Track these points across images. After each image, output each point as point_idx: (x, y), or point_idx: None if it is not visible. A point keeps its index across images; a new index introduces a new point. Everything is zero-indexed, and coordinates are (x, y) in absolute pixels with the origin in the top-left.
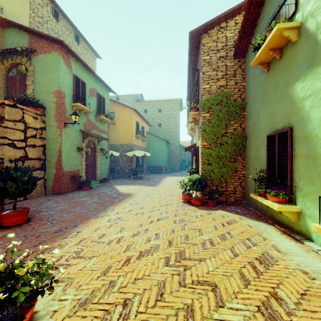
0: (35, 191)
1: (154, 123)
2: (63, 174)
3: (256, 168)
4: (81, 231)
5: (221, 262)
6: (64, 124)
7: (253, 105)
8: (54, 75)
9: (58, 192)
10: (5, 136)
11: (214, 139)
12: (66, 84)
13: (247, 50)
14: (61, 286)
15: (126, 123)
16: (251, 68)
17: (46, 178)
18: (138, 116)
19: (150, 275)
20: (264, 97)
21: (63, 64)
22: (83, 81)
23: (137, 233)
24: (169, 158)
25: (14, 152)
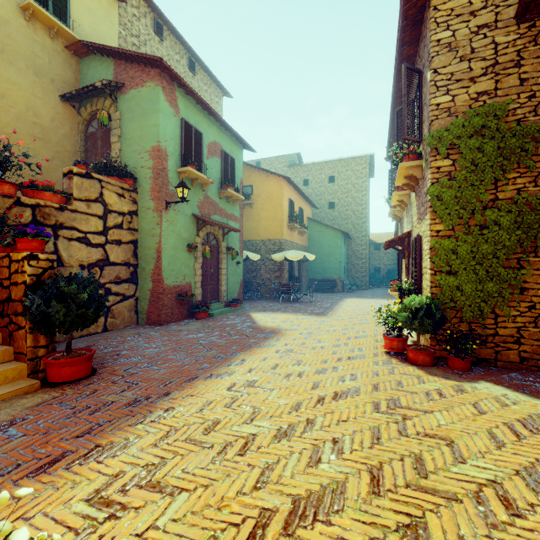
0: (120, 318)
1: (322, 203)
2: (164, 290)
3: None
4: (172, 408)
5: None
6: (166, 204)
7: None
8: (151, 122)
9: (156, 321)
10: (74, 226)
11: (463, 215)
12: (169, 135)
13: None
14: None
15: (271, 202)
16: None
17: (138, 297)
18: (292, 189)
19: None
20: None
21: (164, 101)
22: (197, 130)
23: (287, 431)
24: (349, 265)
25: (88, 252)
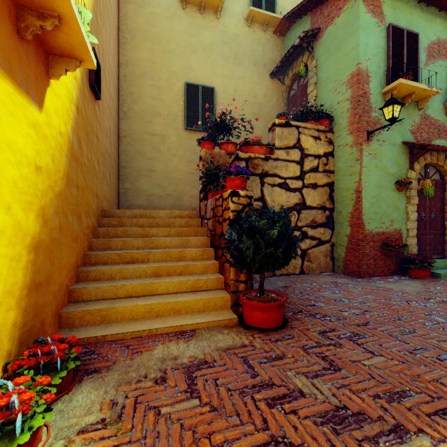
0: (316, 263)
1: None
2: (364, 236)
3: None
4: None
5: None
6: (367, 134)
7: None
8: (348, 48)
9: (354, 271)
10: (275, 173)
11: None
12: (370, 53)
13: None
14: None
15: None
16: None
17: (334, 243)
18: None
19: None
20: None
21: (364, 14)
22: (411, 31)
23: None
24: None
25: (287, 196)
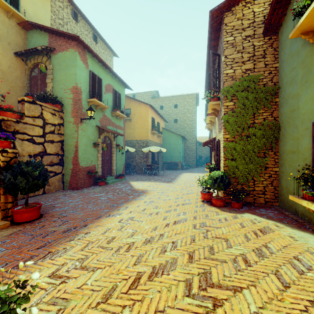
0: (53, 186)
1: (170, 119)
2: (79, 169)
3: (294, 164)
4: (89, 232)
5: (267, 296)
6: (81, 119)
7: (289, 88)
8: (71, 72)
9: (75, 187)
10: (25, 132)
11: (239, 130)
12: (82, 80)
13: (280, 25)
14: (52, 312)
15: (141, 119)
16: (287, 44)
17: (64, 173)
18: (153, 111)
19: (165, 311)
20: (307, 75)
21: (79, 60)
22: (99, 77)
23: (150, 239)
24: (185, 154)
25: (33, 147)
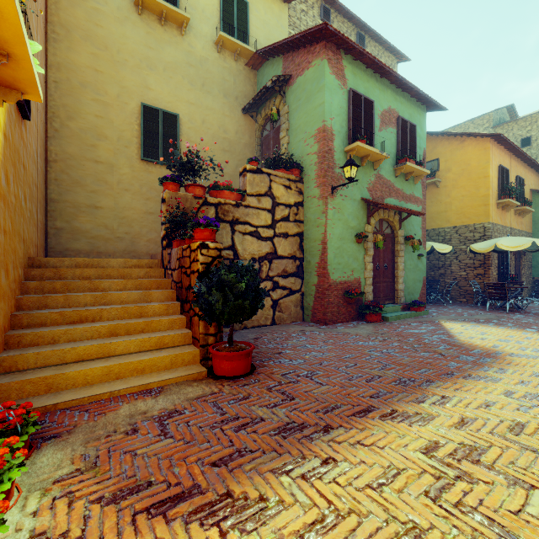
0: (287, 313)
1: None
2: (329, 285)
3: None
4: (333, 460)
5: None
6: (332, 189)
7: None
8: (316, 103)
9: (321, 319)
10: (247, 221)
11: None
12: (335, 112)
13: None
14: None
15: (468, 175)
16: None
17: (304, 292)
18: (504, 152)
19: None
20: None
21: (329, 75)
22: (368, 98)
23: None
24: None
25: (258, 245)
